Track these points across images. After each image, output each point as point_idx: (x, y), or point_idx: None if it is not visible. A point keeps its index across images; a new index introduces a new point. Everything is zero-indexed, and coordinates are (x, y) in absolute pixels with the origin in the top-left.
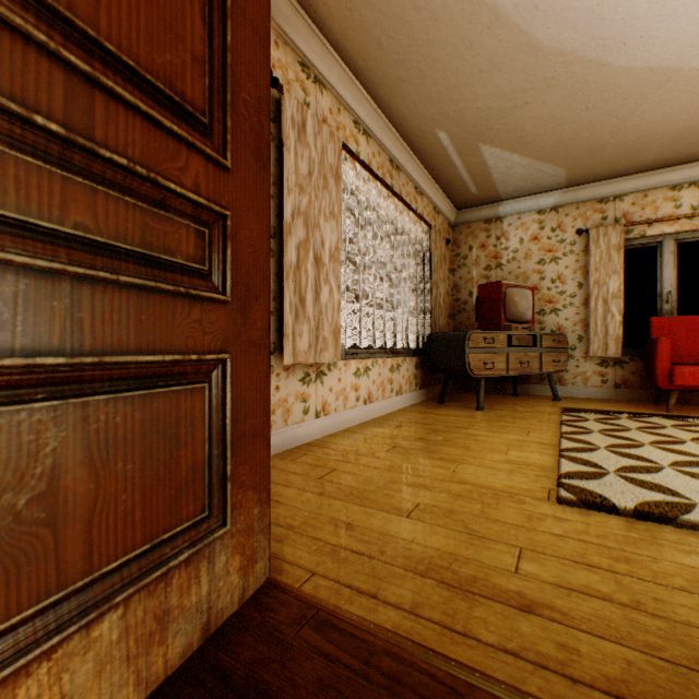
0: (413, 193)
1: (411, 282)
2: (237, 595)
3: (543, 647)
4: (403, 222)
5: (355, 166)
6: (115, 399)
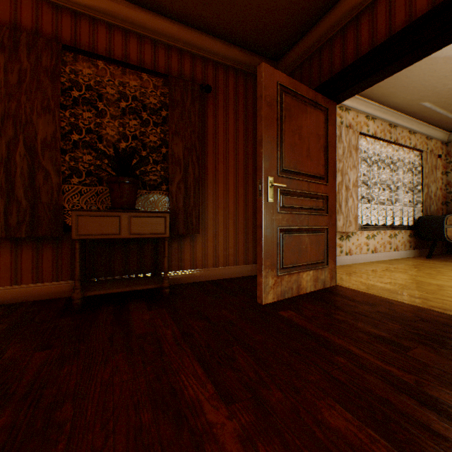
0: (406, 135)
1: (405, 186)
2: (328, 283)
3: (415, 301)
4: (398, 154)
5: (366, 137)
6: (312, 234)
